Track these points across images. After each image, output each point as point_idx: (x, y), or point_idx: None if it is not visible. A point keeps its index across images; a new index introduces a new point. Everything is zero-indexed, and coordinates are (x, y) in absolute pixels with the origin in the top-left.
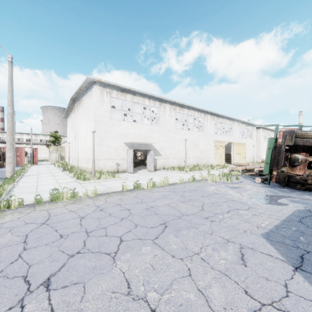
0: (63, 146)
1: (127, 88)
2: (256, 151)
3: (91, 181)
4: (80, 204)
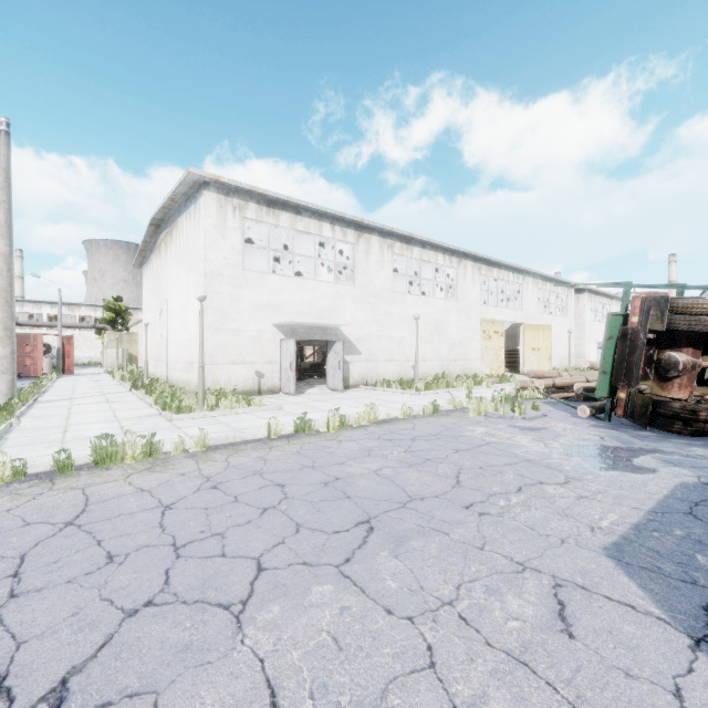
0: (134, 331)
1: (281, 199)
2: (574, 343)
3: (195, 414)
4: (164, 471)
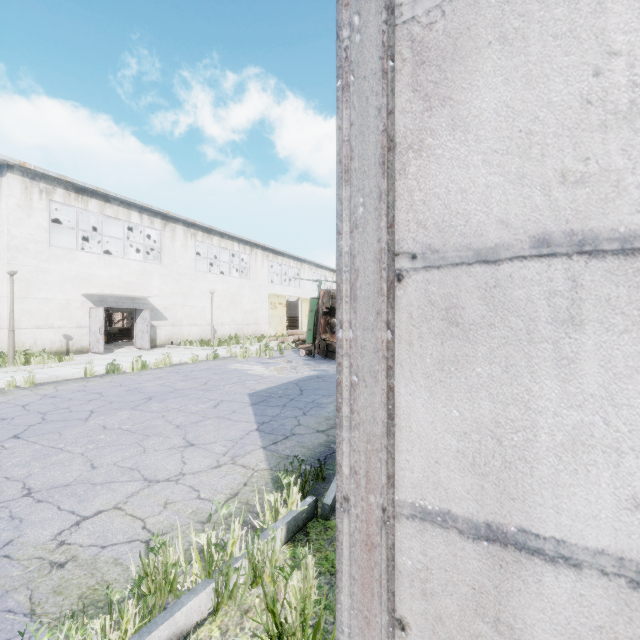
0: None
1: (90, 188)
2: None
3: (9, 368)
4: (7, 395)
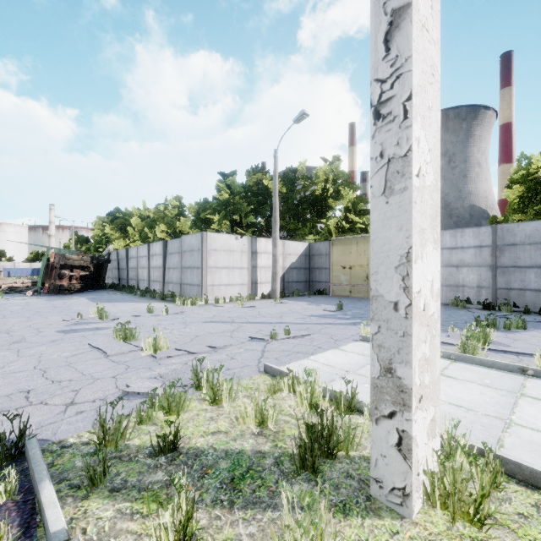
0: None
1: None
2: None
3: None
4: None
